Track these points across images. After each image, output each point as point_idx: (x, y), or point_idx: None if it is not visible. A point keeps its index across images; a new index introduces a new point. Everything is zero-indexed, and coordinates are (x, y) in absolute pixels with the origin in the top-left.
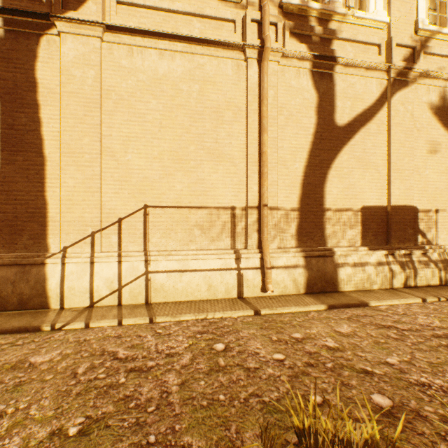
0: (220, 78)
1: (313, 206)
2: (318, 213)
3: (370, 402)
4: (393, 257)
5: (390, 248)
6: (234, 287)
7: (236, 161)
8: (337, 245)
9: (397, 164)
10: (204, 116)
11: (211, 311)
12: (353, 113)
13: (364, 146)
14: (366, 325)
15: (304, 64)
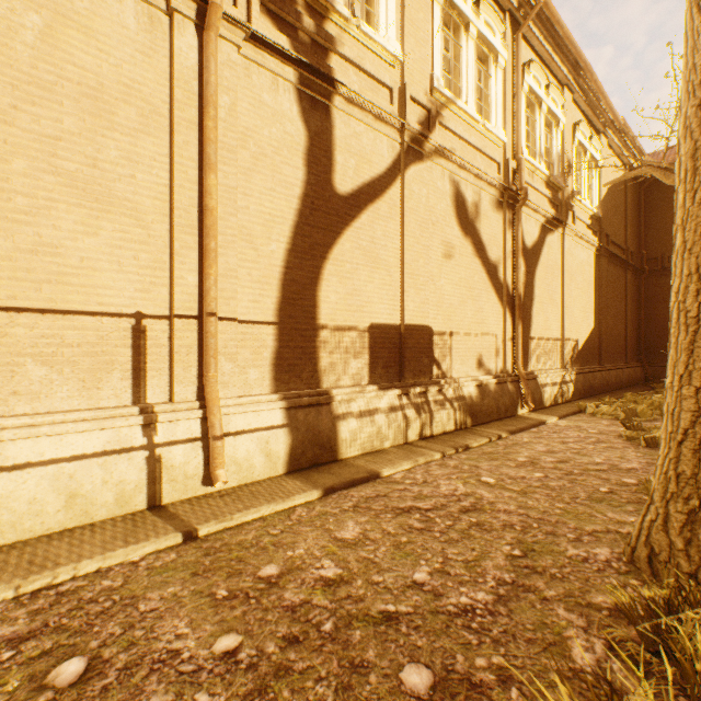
0: (105, 24)
1: (300, 321)
2: (308, 332)
3: (401, 694)
4: (407, 399)
5: (405, 385)
6: (141, 487)
7: (148, 218)
8: (337, 384)
9: (412, 266)
10: (58, 96)
11: (69, 561)
12: (359, 179)
13: (373, 233)
14: (380, 514)
15: (286, 71)
